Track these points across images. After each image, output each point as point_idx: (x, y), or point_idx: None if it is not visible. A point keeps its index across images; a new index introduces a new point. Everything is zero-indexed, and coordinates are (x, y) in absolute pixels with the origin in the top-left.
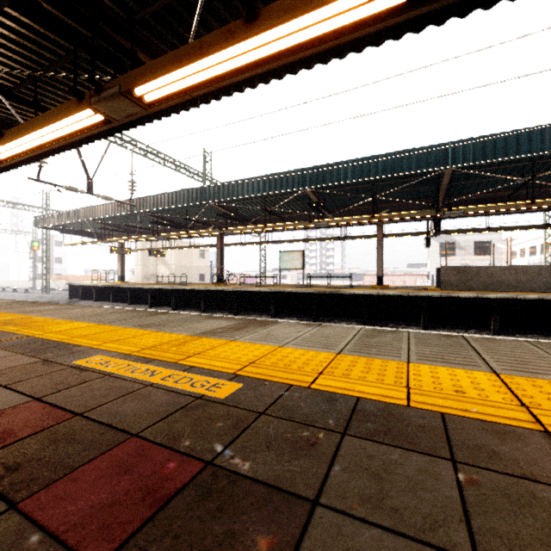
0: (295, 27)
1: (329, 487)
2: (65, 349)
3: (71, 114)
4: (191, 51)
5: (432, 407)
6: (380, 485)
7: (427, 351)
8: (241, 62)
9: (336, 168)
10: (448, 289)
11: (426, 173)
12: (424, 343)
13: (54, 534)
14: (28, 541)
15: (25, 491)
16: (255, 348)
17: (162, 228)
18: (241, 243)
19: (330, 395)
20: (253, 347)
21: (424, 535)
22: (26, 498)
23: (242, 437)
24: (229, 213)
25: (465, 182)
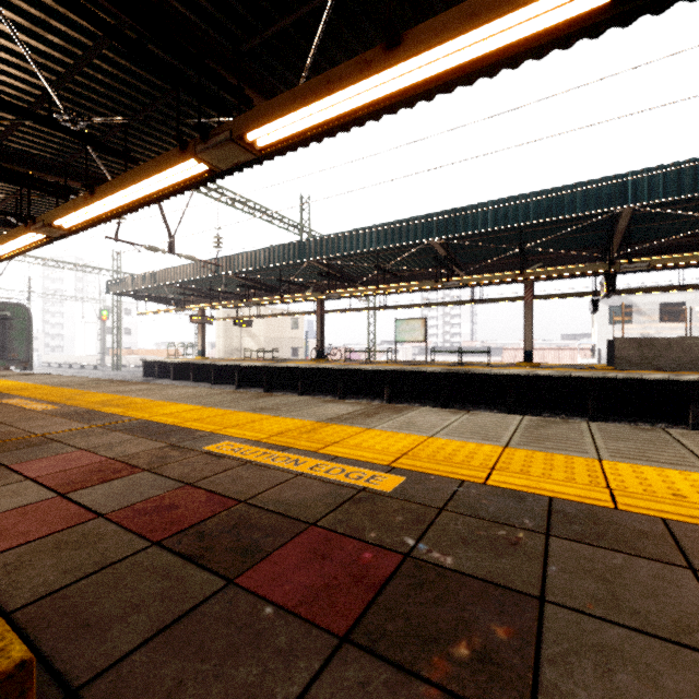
0: (447, 50)
1: (551, 586)
2: (186, 434)
3: (173, 165)
4: (317, 86)
5: (648, 511)
6: (610, 588)
7: (620, 447)
8: (375, 95)
9: (472, 212)
10: (626, 368)
11: (595, 214)
12: (612, 436)
13: (285, 608)
14: (264, 612)
15: (233, 569)
16: (400, 438)
17: (250, 292)
18: (345, 309)
19: (514, 493)
20: (397, 436)
21: (678, 638)
22: (239, 576)
23: (430, 532)
24: (332, 273)
25: (650, 225)
